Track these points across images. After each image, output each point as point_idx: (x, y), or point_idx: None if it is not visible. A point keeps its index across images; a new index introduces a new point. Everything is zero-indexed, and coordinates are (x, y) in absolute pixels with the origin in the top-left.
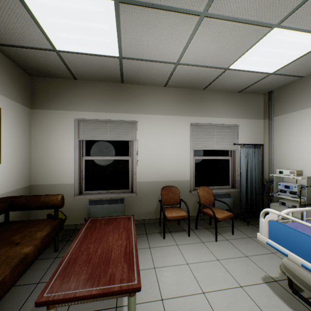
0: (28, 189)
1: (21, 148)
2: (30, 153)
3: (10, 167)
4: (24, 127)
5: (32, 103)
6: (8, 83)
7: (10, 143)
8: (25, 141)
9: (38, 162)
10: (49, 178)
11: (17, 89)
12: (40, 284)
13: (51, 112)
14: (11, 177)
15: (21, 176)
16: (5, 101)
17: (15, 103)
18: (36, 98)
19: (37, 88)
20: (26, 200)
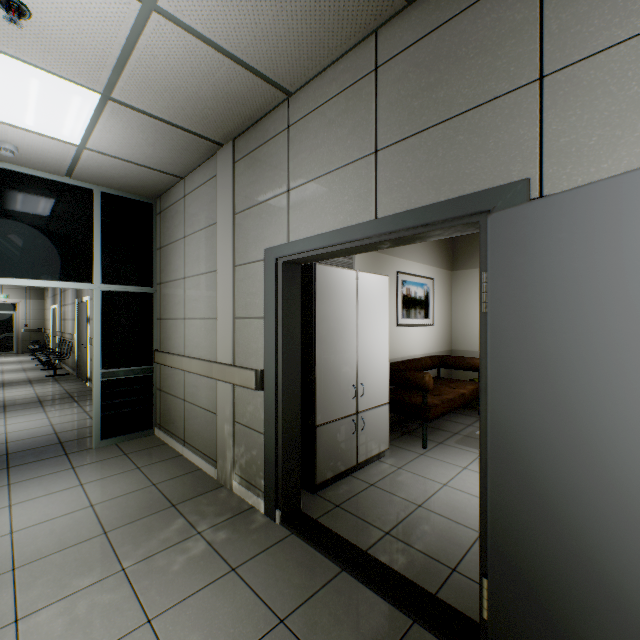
0: (449, 353)
1: (445, 312)
2: (451, 317)
3: (438, 330)
4: (446, 291)
5: (452, 265)
6: (437, 254)
7: (438, 308)
8: (447, 304)
9: (457, 326)
10: (469, 344)
11: (442, 256)
12: (470, 426)
13: (470, 272)
14: (439, 339)
15: (444, 339)
16: (435, 271)
17: (441, 270)
18: (456, 259)
19: (457, 248)
20: (454, 360)
